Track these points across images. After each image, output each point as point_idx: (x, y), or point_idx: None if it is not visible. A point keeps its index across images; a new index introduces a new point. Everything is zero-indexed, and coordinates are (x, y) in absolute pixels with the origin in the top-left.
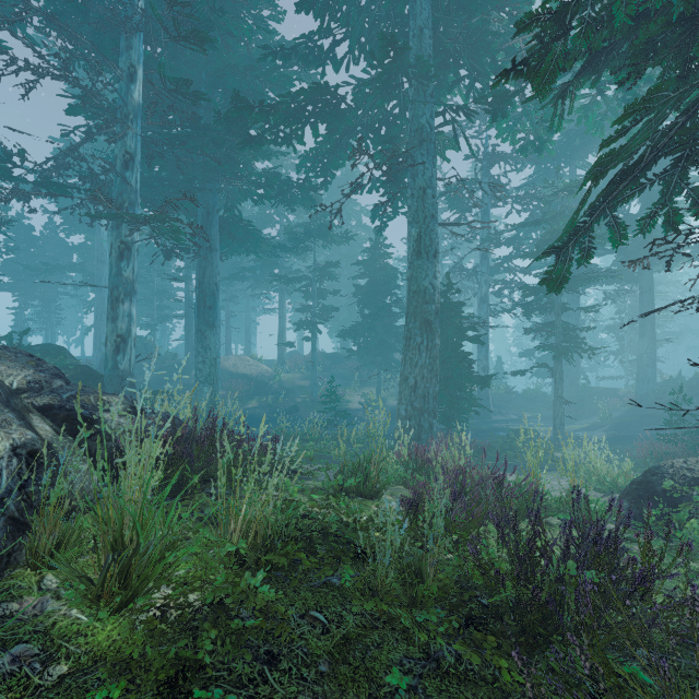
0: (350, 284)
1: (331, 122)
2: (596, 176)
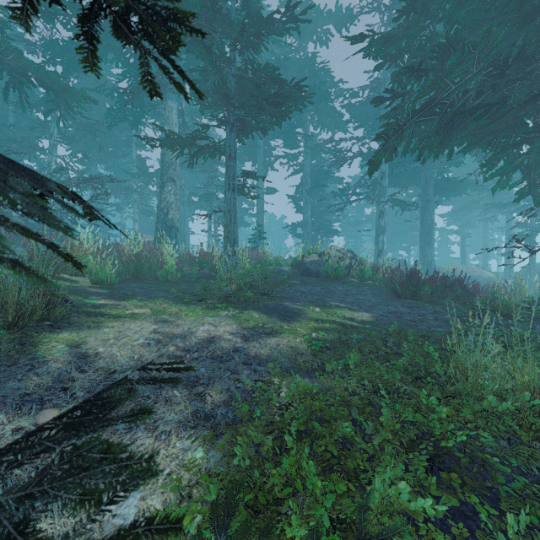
0: None
1: None
2: (504, 173)
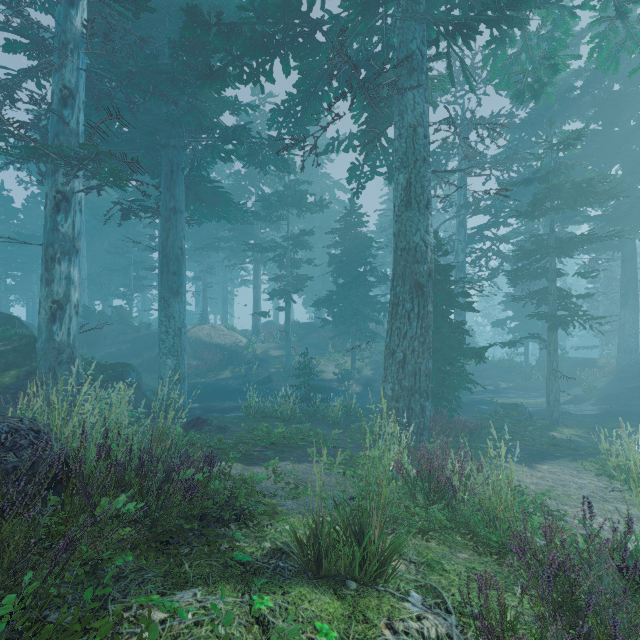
0: (323, 256)
1: (304, 58)
2: None
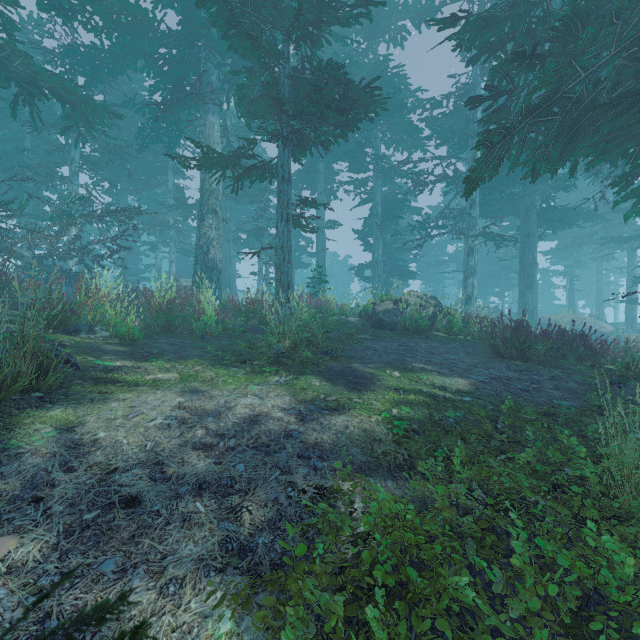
0: None
1: None
2: None
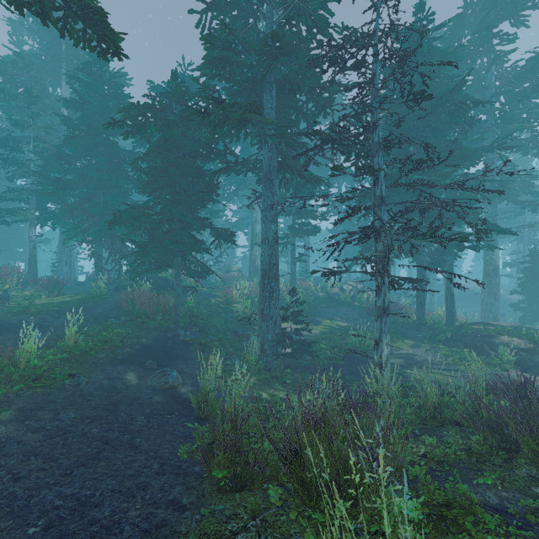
0: None
1: None
2: None
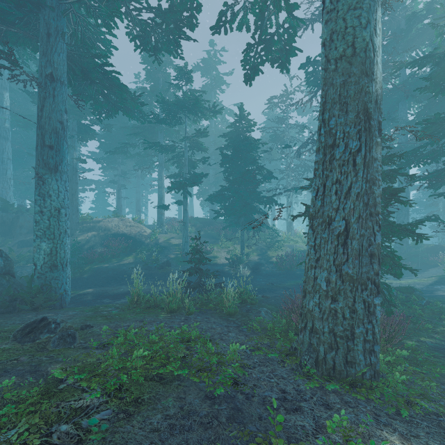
0: (216, 167)
1: None
2: None
